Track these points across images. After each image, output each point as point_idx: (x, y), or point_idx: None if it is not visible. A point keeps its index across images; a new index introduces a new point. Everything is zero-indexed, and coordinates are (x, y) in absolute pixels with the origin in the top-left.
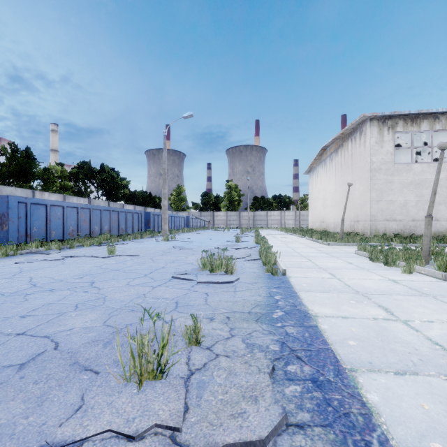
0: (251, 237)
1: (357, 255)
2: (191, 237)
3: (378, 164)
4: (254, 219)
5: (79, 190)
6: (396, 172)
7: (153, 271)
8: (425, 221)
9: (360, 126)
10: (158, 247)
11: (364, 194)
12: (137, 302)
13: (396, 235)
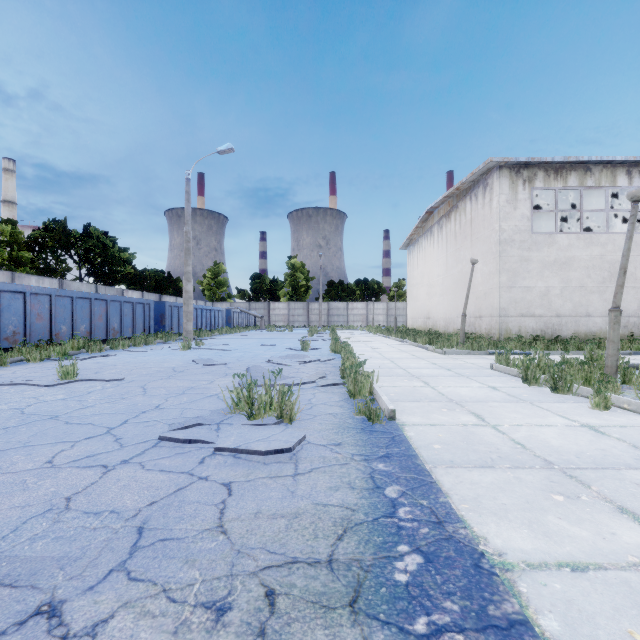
0: (326, 341)
1: (496, 373)
2: (231, 341)
3: (510, 233)
4: (329, 314)
5: (47, 266)
6: (534, 245)
7: (130, 418)
8: (610, 316)
9: (484, 177)
10: (168, 361)
11: (491, 277)
12: (31, 533)
13: (536, 337)
